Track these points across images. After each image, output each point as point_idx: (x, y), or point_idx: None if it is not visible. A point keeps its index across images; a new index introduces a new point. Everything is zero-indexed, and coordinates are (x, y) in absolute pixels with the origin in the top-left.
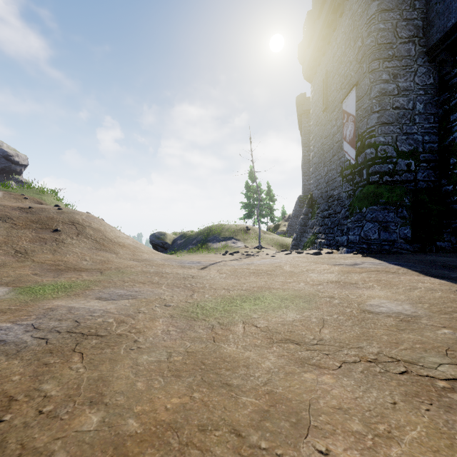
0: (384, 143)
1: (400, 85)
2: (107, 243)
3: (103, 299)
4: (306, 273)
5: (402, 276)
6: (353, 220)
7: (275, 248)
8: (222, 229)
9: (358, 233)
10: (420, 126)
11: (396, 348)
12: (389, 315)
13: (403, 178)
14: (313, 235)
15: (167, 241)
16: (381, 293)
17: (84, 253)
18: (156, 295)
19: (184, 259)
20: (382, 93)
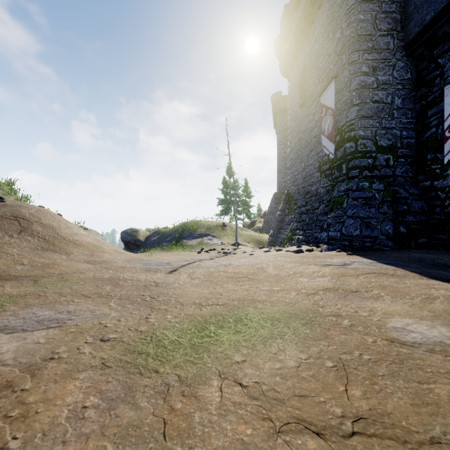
0: (364, 137)
1: (380, 78)
2: (59, 241)
3: (8, 330)
4: (294, 277)
5: (406, 280)
6: (334, 216)
7: (252, 245)
8: (198, 225)
9: (339, 230)
10: (399, 121)
11: None
12: (432, 350)
13: (382, 174)
14: (291, 231)
15: (140, 238)
16: (397, 307)
17: (23, 254)
18: (96, 319)
19: (152, 260)
20: (362, 85)
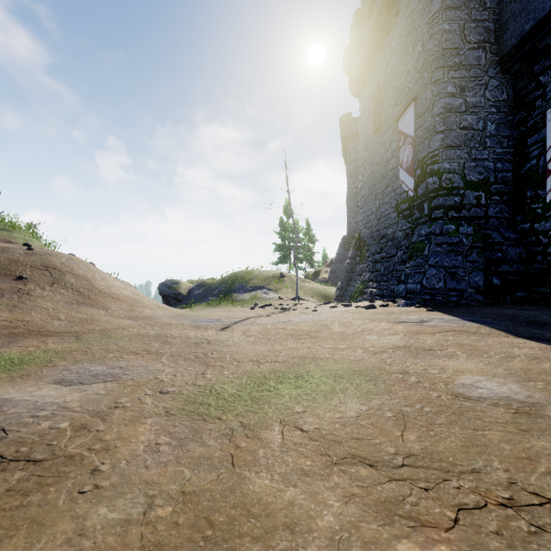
0: (449, 171)
1: (469, 100)
2: (94, 294)
3: (66, 383)
4: (362, 334)
5: (488, 338)
6: (413, 265)
7: (316, 300)
8: (250, 276)
9: (420, 281)
10: (492, 151)
11: (533, 470)
12: (496, 403)
13: (471, 214)
14: (362, 283)
15: (181, 291)
16: (471, 365)
17: (59, 309)
18: (150, 374)
19: (200, 316)
20: (447, 109)
